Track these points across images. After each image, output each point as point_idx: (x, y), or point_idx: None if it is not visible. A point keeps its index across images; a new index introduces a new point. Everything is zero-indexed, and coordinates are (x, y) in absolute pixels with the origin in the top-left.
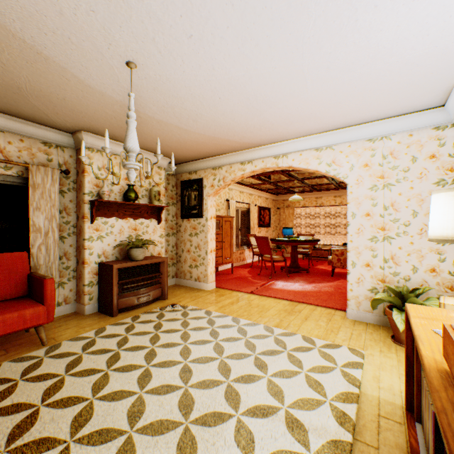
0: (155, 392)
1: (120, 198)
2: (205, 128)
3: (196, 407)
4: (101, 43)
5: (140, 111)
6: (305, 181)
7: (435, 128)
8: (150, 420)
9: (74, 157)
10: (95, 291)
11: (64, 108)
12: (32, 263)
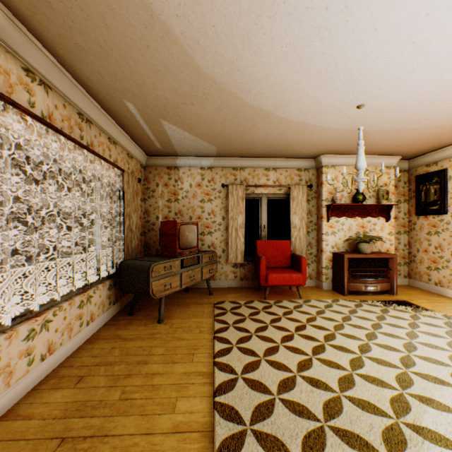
0: (379, 346)
1: (348, 201)
2: (441, 120)
3: (416, 368)
4: (339, 105)
5: (367, 129)
6: None
7: None
8: (374, 356)
9: (314, 174)
10: (329, 273)
11: (311, 145)
12: (291, 248)
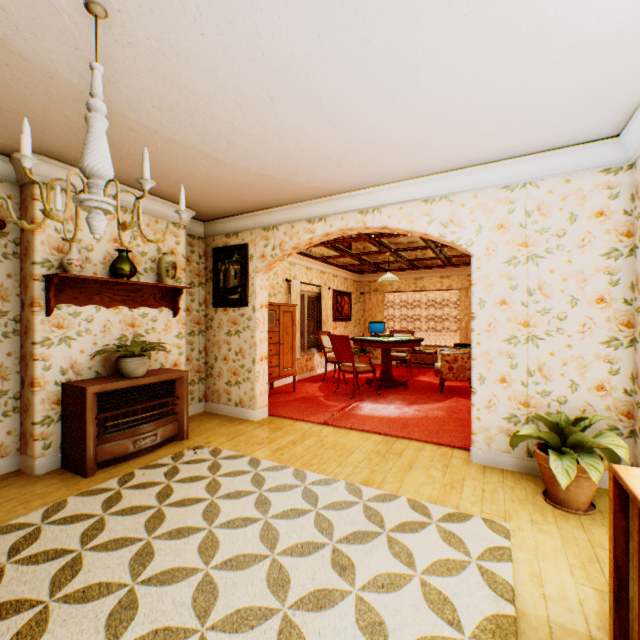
0: None
1: (104, 272)
2: (248, 156)
3: None
4: None
5: (131, 116)
6: (402, 254)
7: (603, 171)
8: None
9: (17, 198)
10: (55, 432)
11: None
12: None
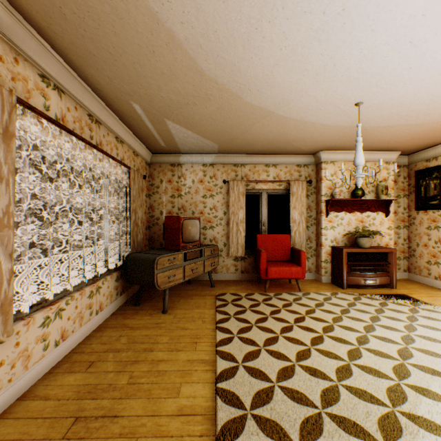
0: (377, 338)
1: (347, 196)
2: (440, 116)
3: (414, 360)
4: (337, 103)
5: (365, 126)
6: None
7: None
8: (372, 348)
9: (314, 170)
10: (328, 267)
11: (310, 142)
12: (291, 242)
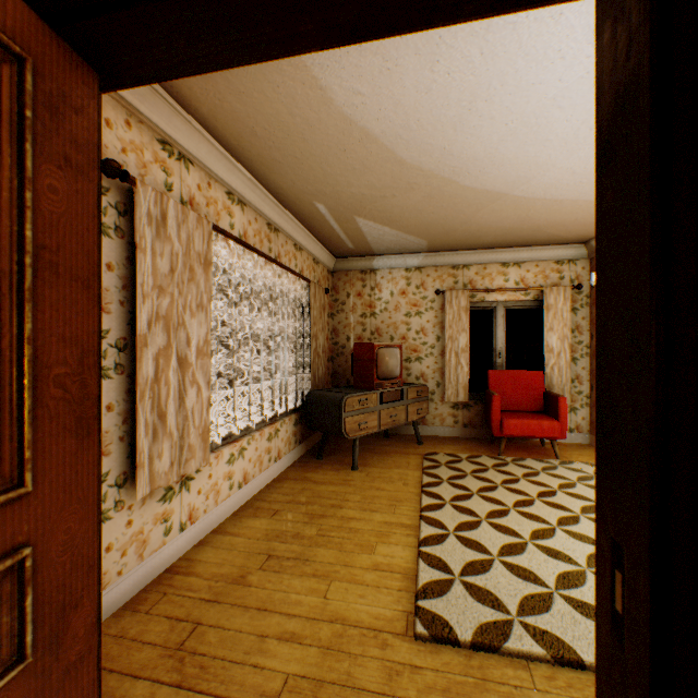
0: None
1: None
2: None
3: None
4: None
5: None
6: None
7: None
8: None
9: (586, 268)
10: None
11: (575, 226)
12: (545, 382)
